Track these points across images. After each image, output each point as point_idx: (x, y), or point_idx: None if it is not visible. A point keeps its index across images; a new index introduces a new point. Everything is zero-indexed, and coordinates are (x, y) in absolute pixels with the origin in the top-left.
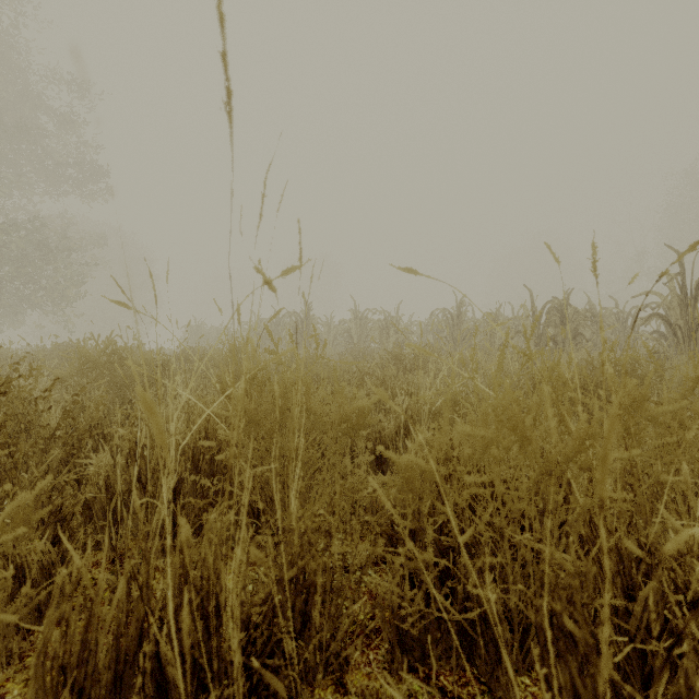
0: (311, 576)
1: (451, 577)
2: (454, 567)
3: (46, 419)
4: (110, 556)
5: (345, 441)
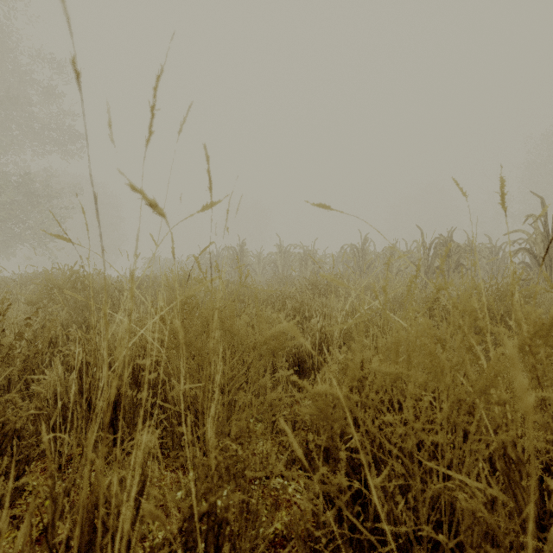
0: (223, 513)
1: (363, 495)
2: (365, 482)
3: (5, 339)
4: (56, 463)
5: (267, 358)
